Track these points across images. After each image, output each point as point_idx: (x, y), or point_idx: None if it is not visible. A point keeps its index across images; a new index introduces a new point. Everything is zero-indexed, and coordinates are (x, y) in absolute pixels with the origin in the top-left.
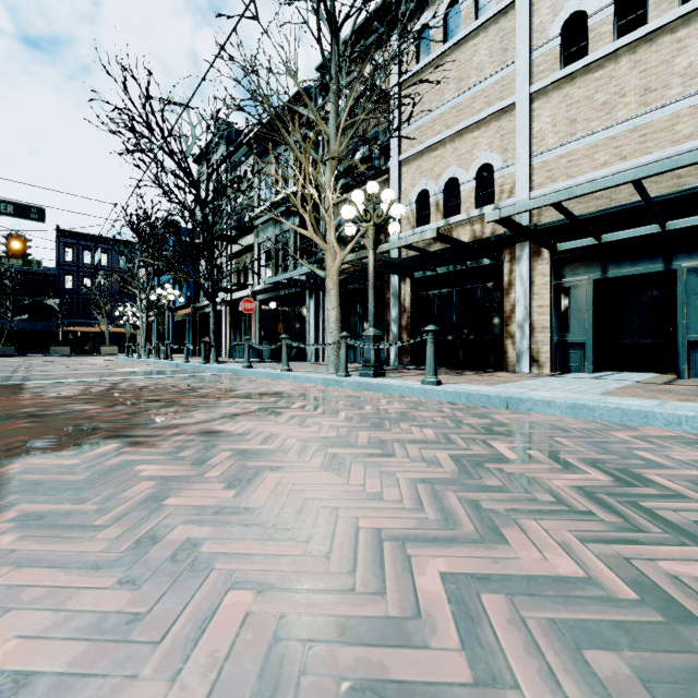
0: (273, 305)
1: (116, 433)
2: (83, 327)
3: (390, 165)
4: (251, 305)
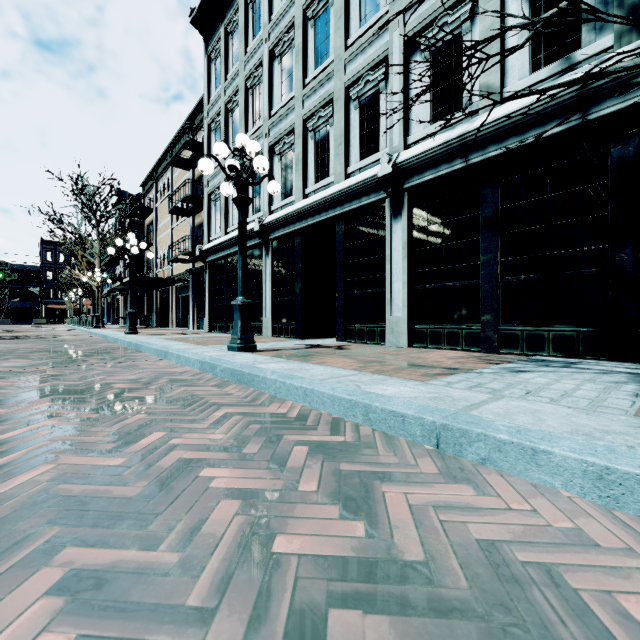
0: None
1: None
2: (58, 305)
3: (154, 241)
4: (89, 302)
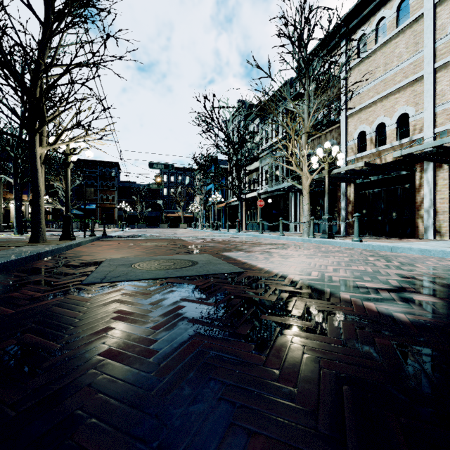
0: (270, 201)
1: (238, 250)
2: (171, 214)
3: (341, 118)
4: (262, 203)
